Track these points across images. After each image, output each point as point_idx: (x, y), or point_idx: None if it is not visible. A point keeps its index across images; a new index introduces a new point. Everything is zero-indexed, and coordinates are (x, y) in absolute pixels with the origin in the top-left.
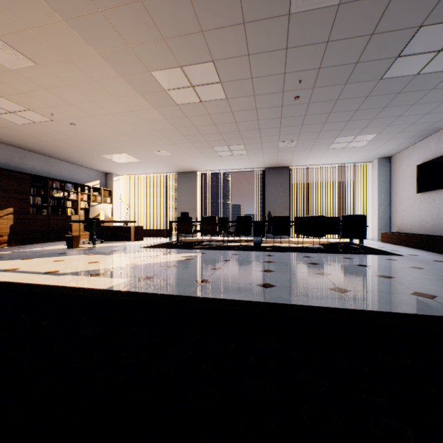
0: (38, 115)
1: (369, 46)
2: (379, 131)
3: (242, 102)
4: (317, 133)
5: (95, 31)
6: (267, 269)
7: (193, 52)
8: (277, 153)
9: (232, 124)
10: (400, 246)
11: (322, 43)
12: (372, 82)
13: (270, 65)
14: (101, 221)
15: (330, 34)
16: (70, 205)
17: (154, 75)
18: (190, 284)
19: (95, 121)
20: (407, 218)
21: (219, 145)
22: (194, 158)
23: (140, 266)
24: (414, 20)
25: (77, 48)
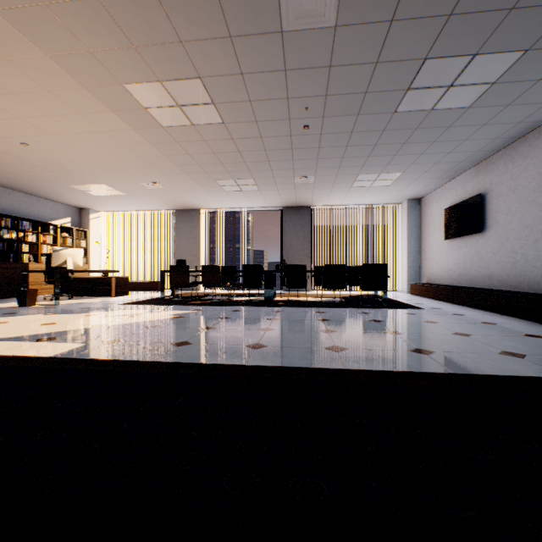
0: None
1: (377, 75)
2: (404, 170)
3: (243, 128)
4: (336, 168)
5: (41, 28)
6: (267, 327)
7: (174, 66)
8: (294, 190)
9: (235, 154)
10: (427, 299)
11: (324, 68)
12: (386, 114)
13: (269, 87)
14: (68, 270)
15: (331, 58)
16: (28, 250)
17: (127, 88)
18: (165, 347)
19: (56, 141)
20: (436, 267)
21: (223, 178)
22: (194, 193)
23: (110, 328)
24: (418, 51)
25: (18, 47)
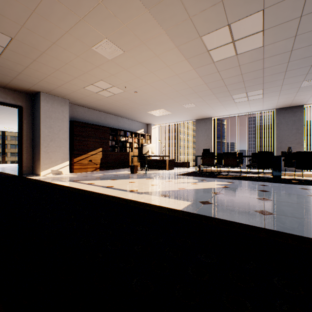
0: (117, 89)
1: None
2: None
3: (278, 46)
4: None
5: (168, 12)
6: None
7: (245, 6)
8: (295, 93)
9: (258, 71)
10: None
11: None
12: None
13: None
14: (149, 155)
15: None
16: (129, 146)
17: (202, 39)
18: (254, 214)
19: (150, 87)
20: None
21: (238, 93)
22: (212, 107)
23: (191, 191)
24: None
25: (152, 31)
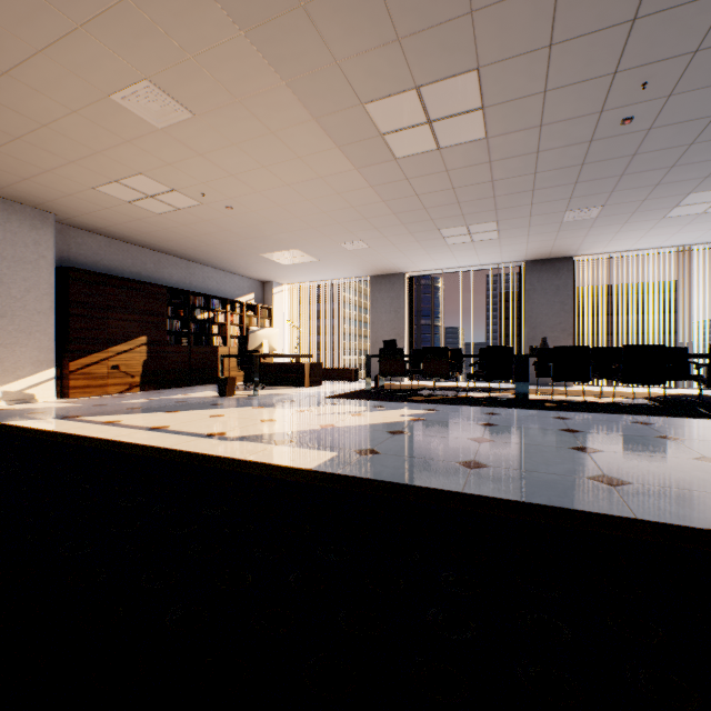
0: (184, 197)
1: None
2: None
3: (514, 141)
4: (649, 188)
5: (288, 44)
6: (580, 446)
7: (445, 57)
8: (555, 233)
9: (484, 186)
10: None
11: None
12: None
13: (588, 60)
14: (265, 355)
15: None
16: (217, 332)
17: (367, 109)
18: (452, 468)
19: (262, 200)
20: None
21: (451, 226)
22: (403, 251)
23: (344, 430)
24: None
25: (256, 78)
